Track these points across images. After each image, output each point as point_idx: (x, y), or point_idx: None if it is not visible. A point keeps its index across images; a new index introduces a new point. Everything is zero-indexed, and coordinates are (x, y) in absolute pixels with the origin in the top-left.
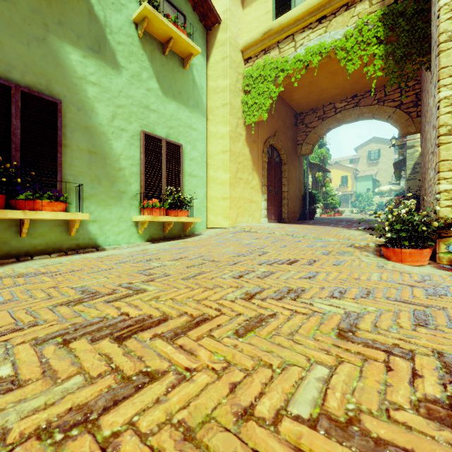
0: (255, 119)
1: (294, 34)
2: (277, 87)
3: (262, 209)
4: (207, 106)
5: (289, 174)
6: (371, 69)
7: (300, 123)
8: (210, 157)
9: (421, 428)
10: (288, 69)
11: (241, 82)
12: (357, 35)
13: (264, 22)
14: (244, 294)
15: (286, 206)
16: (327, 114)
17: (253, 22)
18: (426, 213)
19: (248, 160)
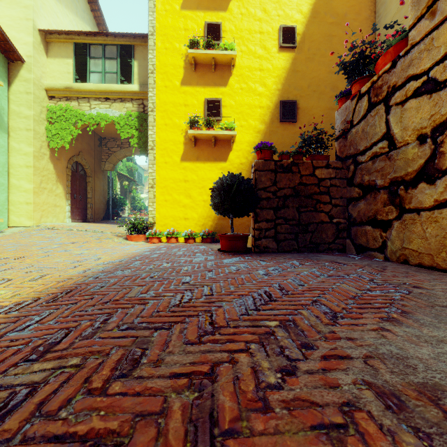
0: (58, 145)
1: (89, 98)
2: (77, 129)
3: (66, 211)
4: (9, 125)
5: (94, 184)
6: (132, 142)
7: (104, 146)
8: (12, 167)
9: (78, 259)
10: (85, 120)
11: (45, 113)
12: (126, 120)
13: (66, 78)
14: (43, 252)
15: (90, 209)
16: (124, 145)
17: (57, 73)
18: (142, 220)
19: (52, 174)
